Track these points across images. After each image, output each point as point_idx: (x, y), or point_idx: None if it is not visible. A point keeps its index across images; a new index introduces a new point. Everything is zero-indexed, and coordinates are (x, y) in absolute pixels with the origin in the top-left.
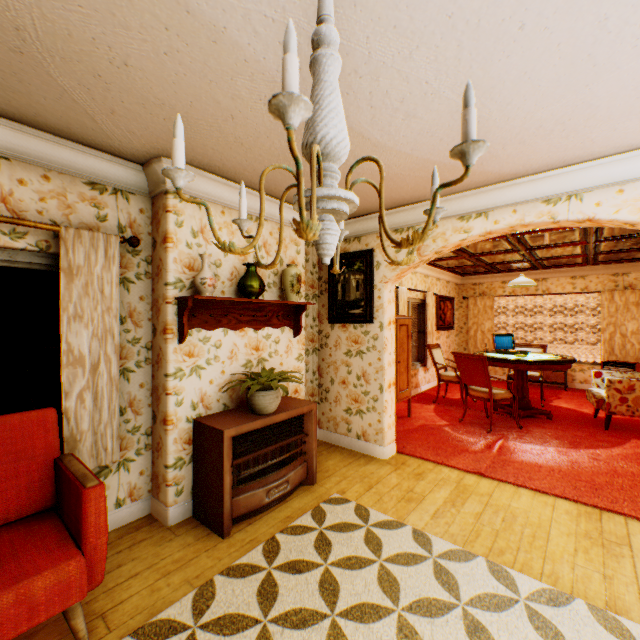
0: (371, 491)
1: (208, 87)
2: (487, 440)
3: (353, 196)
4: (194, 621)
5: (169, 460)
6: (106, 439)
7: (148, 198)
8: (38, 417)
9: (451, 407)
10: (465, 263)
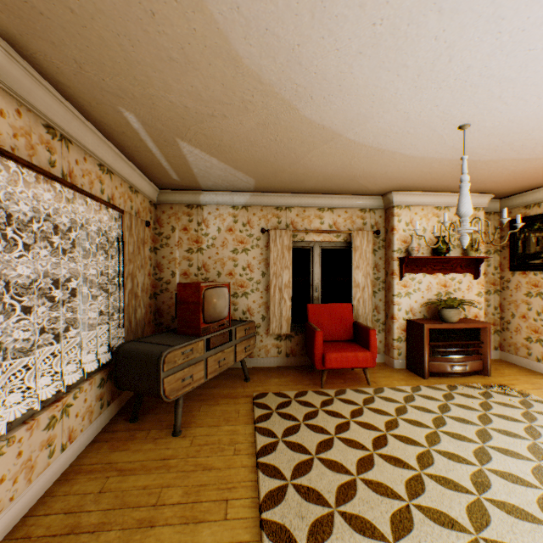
0: (538, 390)
1: (417, 169)
2: None
3: (472, 228)
4: (411, 393)
5: (394, 336)
6: (366, 321)
7: (382, 210)
8: (345, 306)
9: None
10: None
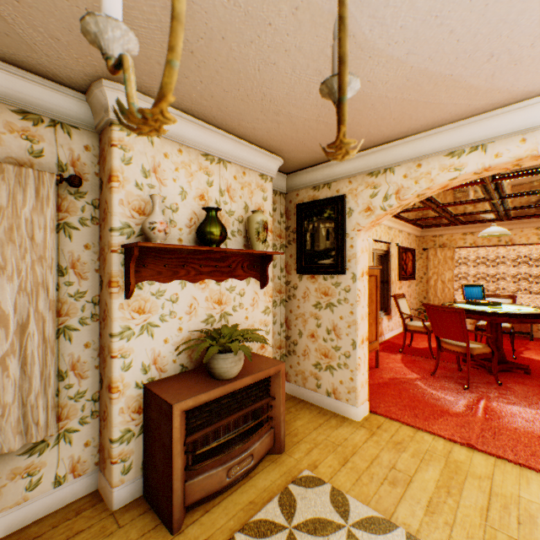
0: (347, 466)
1: None
2: (466, 399)
3: None
4: None
5: (114, 433)
6: (37, 411)
7: (95, 134)
8: None
9: (418, 357)
10: (429, 215)
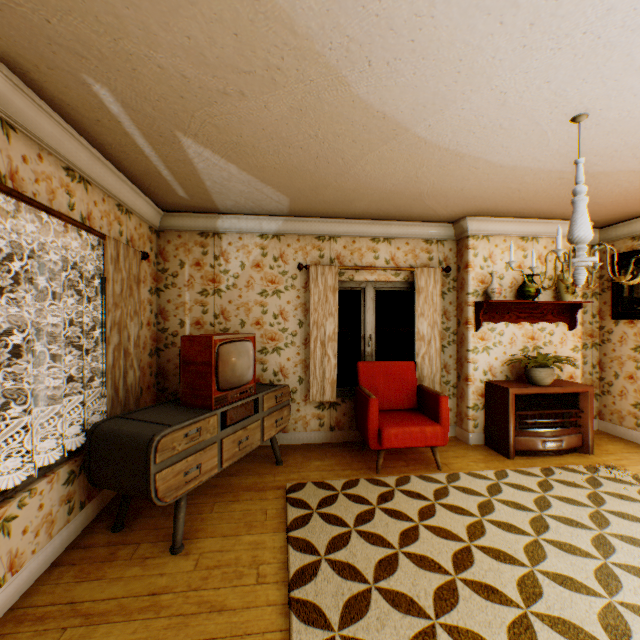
0: None
1: (504, 185)
2: None
3: (593, 259)
4: (496, 480)
5: (468, 403)
6: (433, 383)
7: (453, 241)
8: (407, 364)
9: None
10: None
